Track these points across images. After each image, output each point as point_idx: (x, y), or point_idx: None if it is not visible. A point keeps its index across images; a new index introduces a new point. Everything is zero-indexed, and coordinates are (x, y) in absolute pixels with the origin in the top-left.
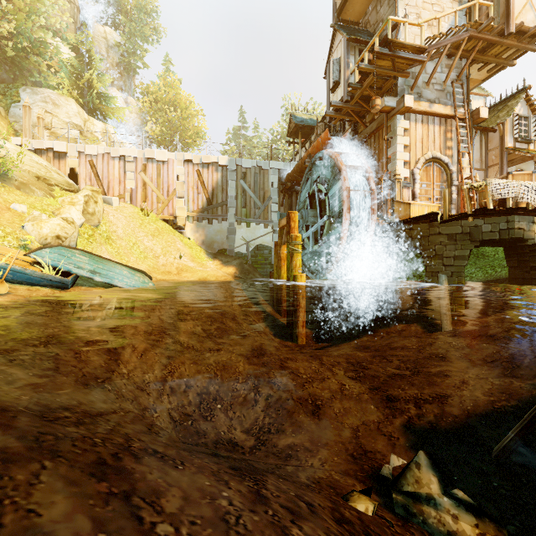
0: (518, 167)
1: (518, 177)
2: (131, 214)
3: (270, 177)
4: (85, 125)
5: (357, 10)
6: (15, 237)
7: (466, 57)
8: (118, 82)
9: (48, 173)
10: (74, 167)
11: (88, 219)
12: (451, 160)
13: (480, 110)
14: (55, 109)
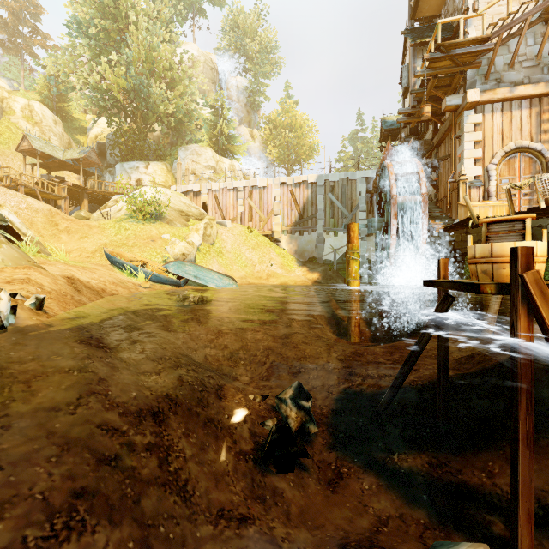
0: None
1: None
2: (239, 233)
3: (357, 186)
4: (217, 165)
5: (434, 4)
6: (161, 255)
7: None
8: (246, 119)
9: (188, 208)
10: (205, 200)
11: (206, 239)
12: None
13: None
14: (198, 158)
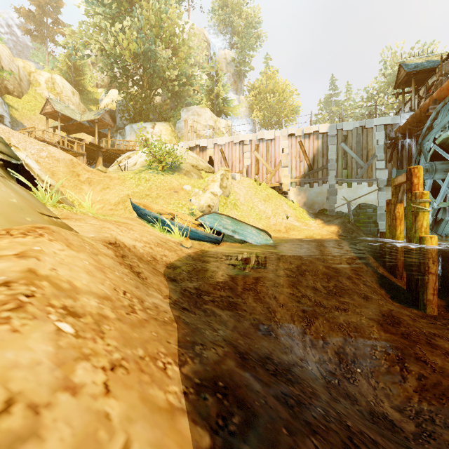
0: None
1: None
2: (248, 185)
3: (374, 134)
4: (215, 124)
5: None
6: (187, 207)
7: None
8: (233, 87)
9: (197, 162)
10: (211, 155)
11: (222, 191)
12: None
13: None
14: (199, 118)
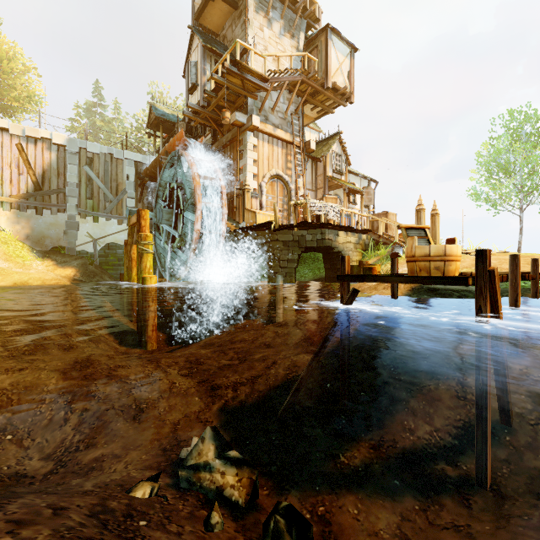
0: (335, 192)
1: (329, 200)
2: None
3: (125, 168)
4: None
5: (215, 21)
6: None
7: (302, 96)
8: None
9: None
10: None
11: None
12: (291, 179)
13: (310, 143)
14: None
